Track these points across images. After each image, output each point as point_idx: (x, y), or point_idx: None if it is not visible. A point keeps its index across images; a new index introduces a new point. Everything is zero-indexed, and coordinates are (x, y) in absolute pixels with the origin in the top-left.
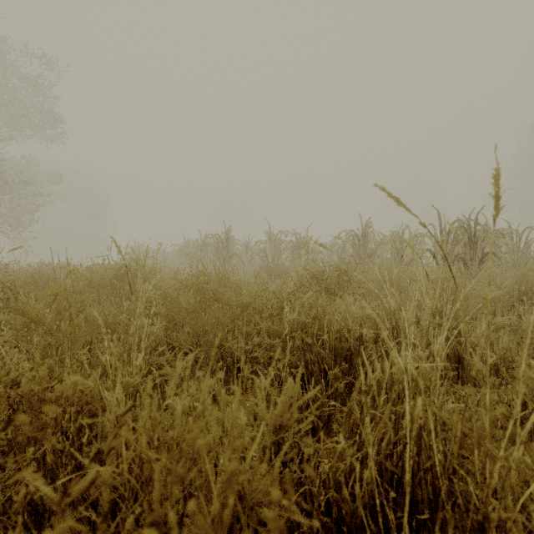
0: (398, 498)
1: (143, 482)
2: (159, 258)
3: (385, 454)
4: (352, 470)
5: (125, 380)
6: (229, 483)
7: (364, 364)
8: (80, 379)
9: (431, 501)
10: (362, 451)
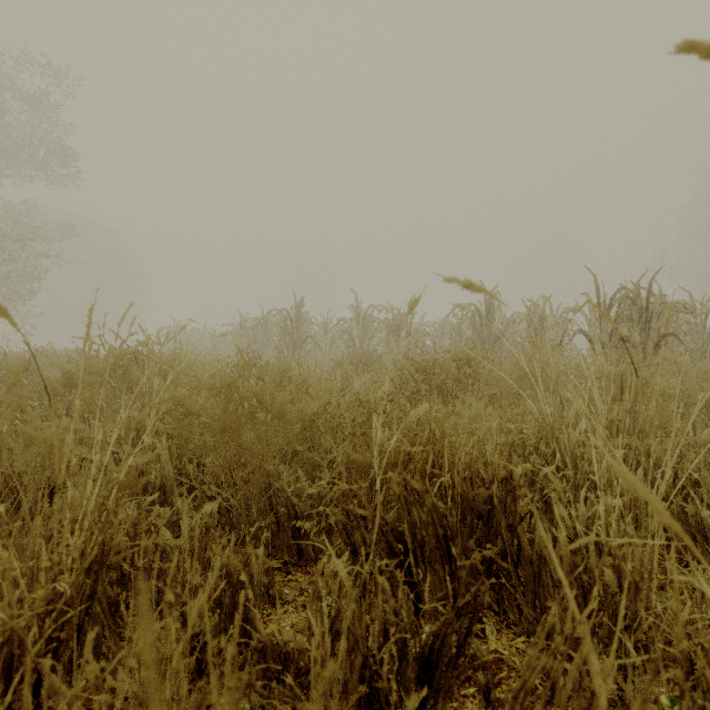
0: None
1: None
2: (207, 342)
3: None
4: None
5: None
6: None
7: (515, 526)
8: None
9: None
10: None
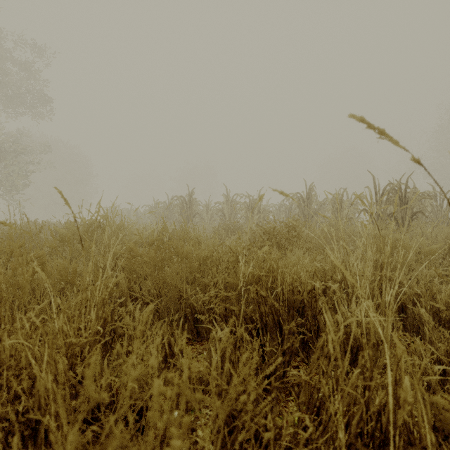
0: None
1: None
2: (133, 217)
3: (356, 433)
4: None
5: (70, 341)
6: None
7: (316, 315)
8: None
9: None
10: (330, 433)
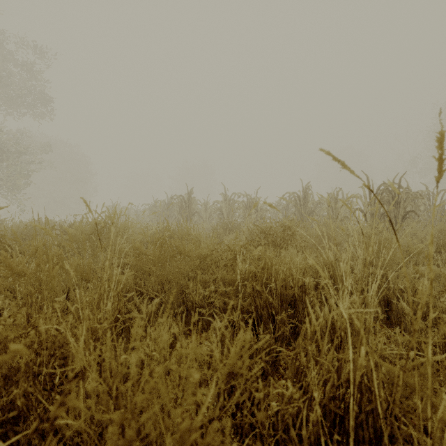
0: (341, 437)
1: (103, 428)
2: (133, 215)
3: (329, 396)
4: (299, 411)
5: (94, 326)
6: (181, 442)
7: (306, 308)
8: (21, 347)
9: (371, 438)
10: (308, 395)
